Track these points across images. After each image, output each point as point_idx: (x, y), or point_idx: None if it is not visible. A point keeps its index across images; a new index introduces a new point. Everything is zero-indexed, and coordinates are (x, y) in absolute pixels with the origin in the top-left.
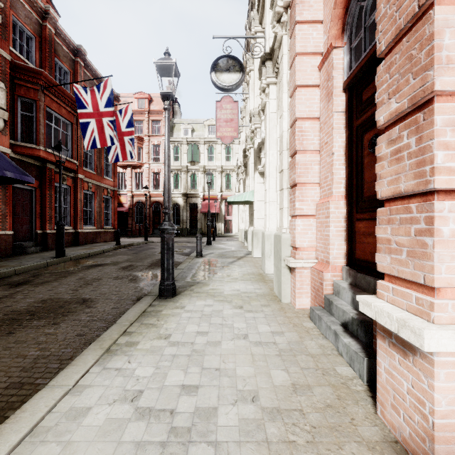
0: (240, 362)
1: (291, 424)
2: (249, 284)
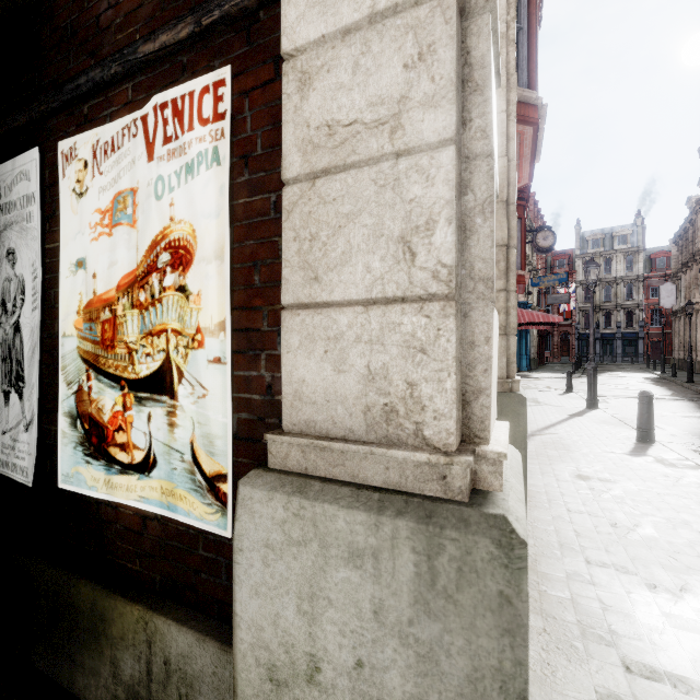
0: (592, 476)
1: (557, 459)
2: (620, 620)
